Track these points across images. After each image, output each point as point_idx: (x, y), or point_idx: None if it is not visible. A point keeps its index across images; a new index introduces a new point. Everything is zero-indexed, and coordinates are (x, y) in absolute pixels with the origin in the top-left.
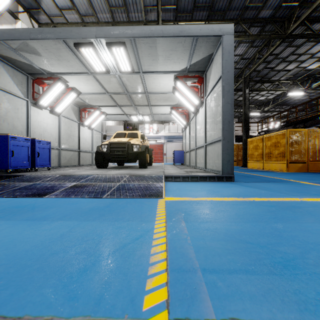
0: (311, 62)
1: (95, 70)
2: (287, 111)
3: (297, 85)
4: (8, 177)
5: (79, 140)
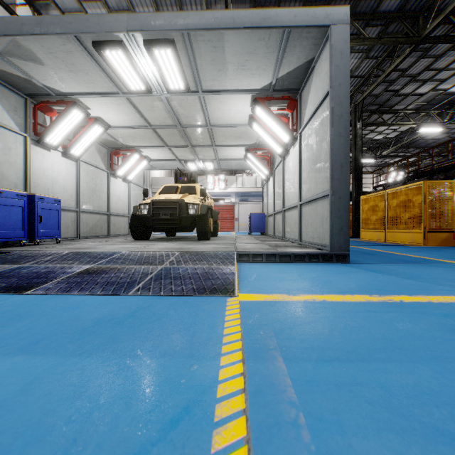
0: (454, 82)
1: (129, 88)
2: (415, 156)
3: (432, 117)
4: None
5: (108, 198)
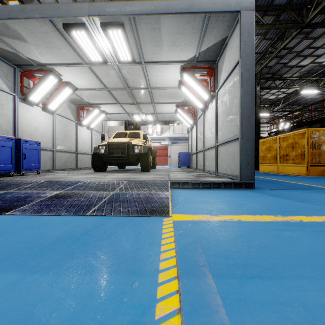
0: None
1: (90, 60)
2: (298, 111)
3: (311, 83)
4: None
5: (76, 141)
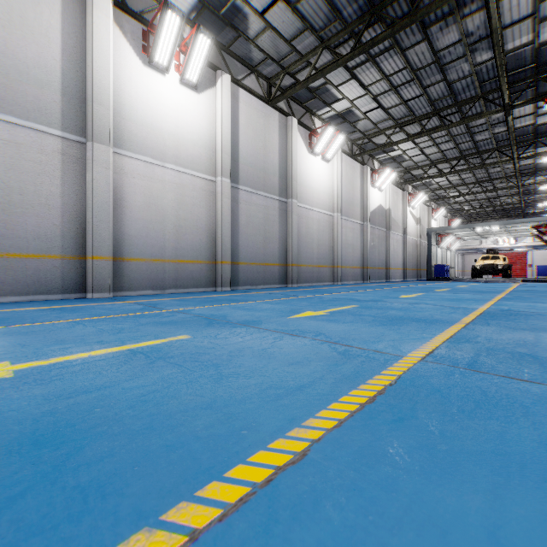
0: None
1: (476, 230)
2: None
3: None
4: (445, 280)
5: (446, 261)
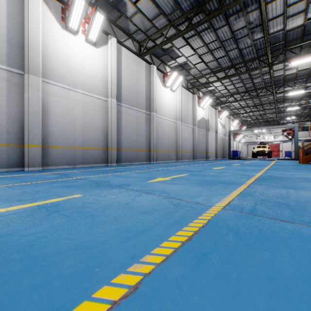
0: None
1: (254, 131)
2: None
3: None
4: (238, 159)
5: (239, 148)
